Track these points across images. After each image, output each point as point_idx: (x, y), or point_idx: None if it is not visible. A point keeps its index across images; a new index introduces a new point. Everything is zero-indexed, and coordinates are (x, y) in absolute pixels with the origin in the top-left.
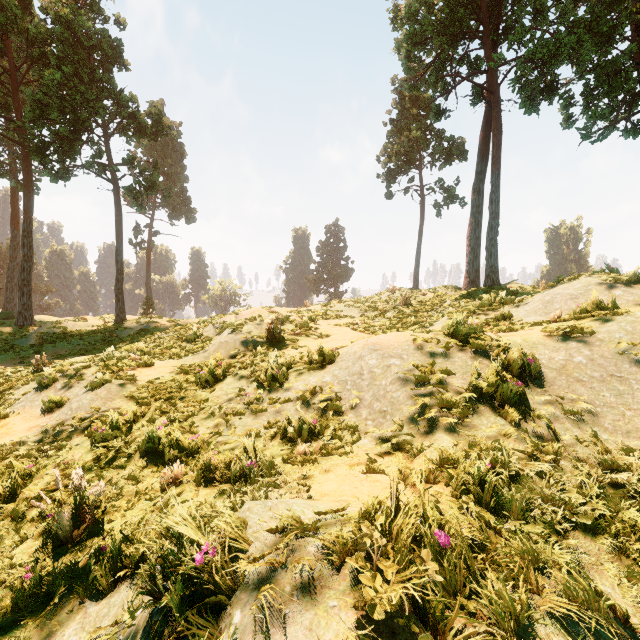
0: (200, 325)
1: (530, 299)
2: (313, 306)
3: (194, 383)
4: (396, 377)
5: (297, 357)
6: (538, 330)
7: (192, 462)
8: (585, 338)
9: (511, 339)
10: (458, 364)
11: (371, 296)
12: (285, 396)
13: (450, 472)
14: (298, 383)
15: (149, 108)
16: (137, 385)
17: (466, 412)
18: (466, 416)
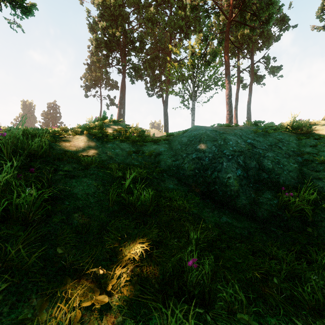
0: None
1: None
2: None
3: None
4: None
5: None
6: None
7: None
8: None
9: None
10: None
11: None
12: None
13: None
14: None
15: None
16: None
17: None
18: None
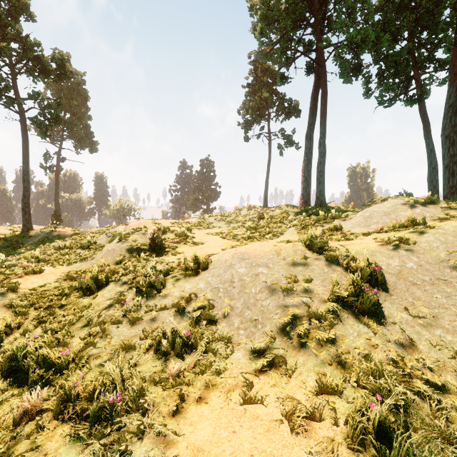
0: (96, 234)
1: (353, 215)
2: (190, 219)
3: (78, 290)
4: (264, 285)
5: (175, 264)
6: (369, 239)
7: (58, 383)
8: (411, 247)
9: (354, 248)
10: (317, 272)
11: (234, 211)
12: (162, 303)
13: (334, 402)
14: (174, 290)
15: (52, 53)
16: (20, 293)
17: (333, 322)
18: (333, 325)
